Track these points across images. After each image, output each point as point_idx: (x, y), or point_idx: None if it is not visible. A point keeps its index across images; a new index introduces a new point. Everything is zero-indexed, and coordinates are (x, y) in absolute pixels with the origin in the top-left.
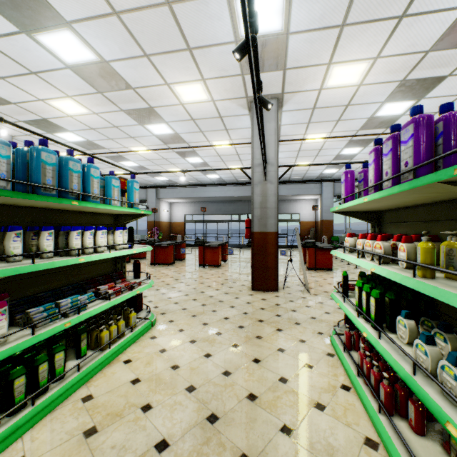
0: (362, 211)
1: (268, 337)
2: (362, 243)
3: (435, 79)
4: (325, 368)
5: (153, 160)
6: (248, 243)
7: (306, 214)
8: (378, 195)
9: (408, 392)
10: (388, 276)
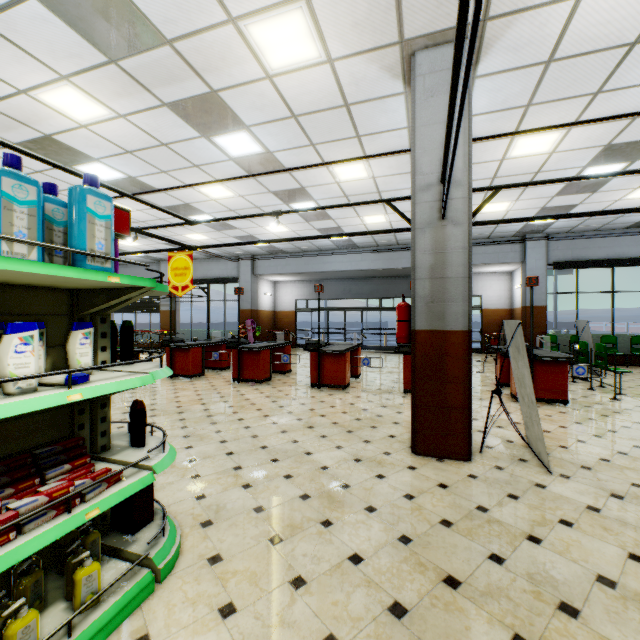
0: None
1: None
2: None
3: None
4: None
5: (240, 210)
6: (397, 349)
7: (493, 297)
8: None
9: None
10: None
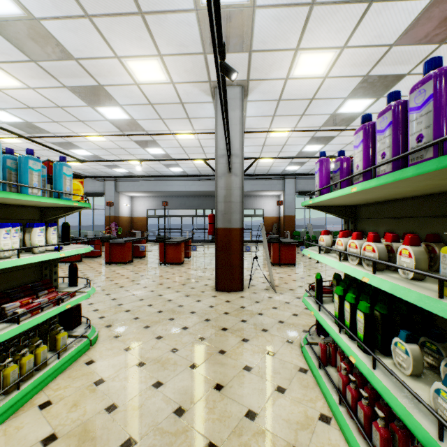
0: (336, 205)
1: (233, 351)
2: (344, 243)
3: (395, 77)
4: (299, 390)
5: (109, 149)
6: (212, 239)
7: (269, 210)
8: (375, 182)
9: (408, 435)
10: (394, 292)
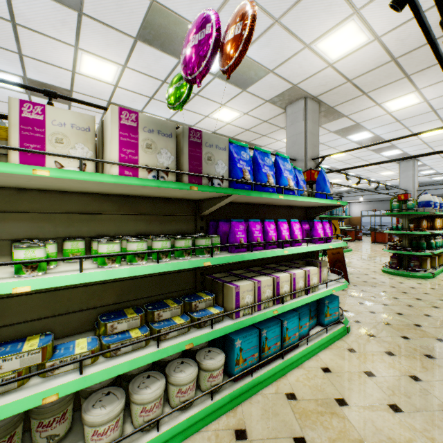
0: None
1: None
2: None
3: None
4: None
5: (341, 183)
6: None
7: None
8: None
9: None
10: None
